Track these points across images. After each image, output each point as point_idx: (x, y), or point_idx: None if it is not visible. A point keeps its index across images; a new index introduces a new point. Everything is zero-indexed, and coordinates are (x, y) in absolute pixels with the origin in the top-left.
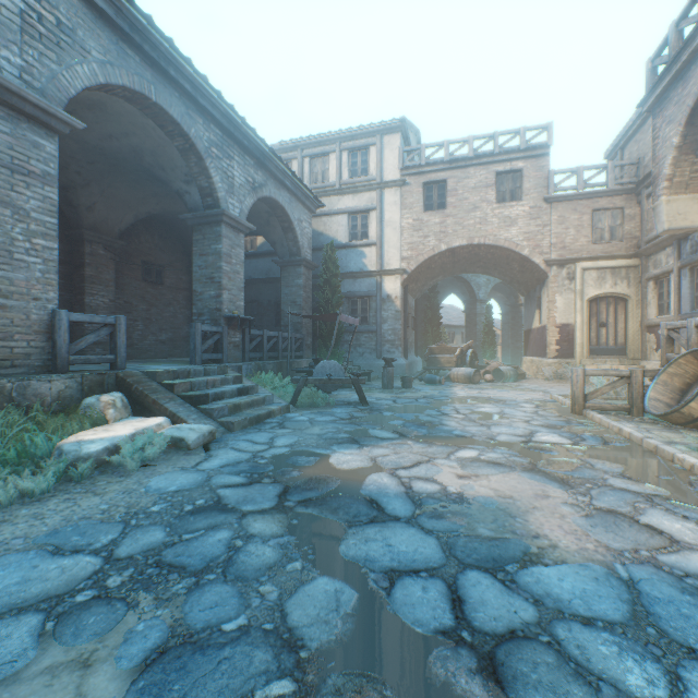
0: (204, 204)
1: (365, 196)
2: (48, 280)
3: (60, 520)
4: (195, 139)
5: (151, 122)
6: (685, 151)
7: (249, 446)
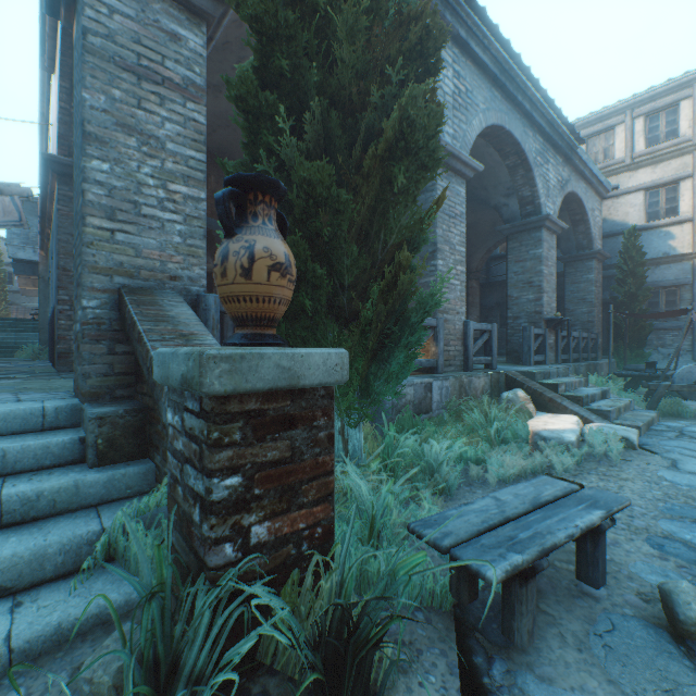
0: (521, 213)
1: (672, 164)
2: (461, 298)
3: (638, 497)
4: (527, 153)
5: (490, 150)
6: None
7: None
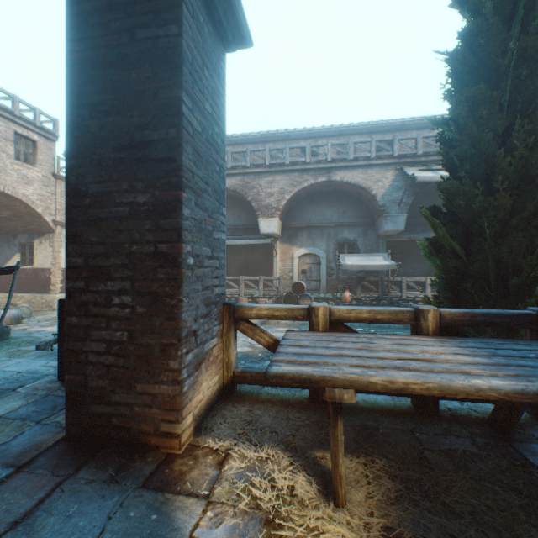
0: None
1: None
2: None
3: None
4: None
5: None
6: None
7: None
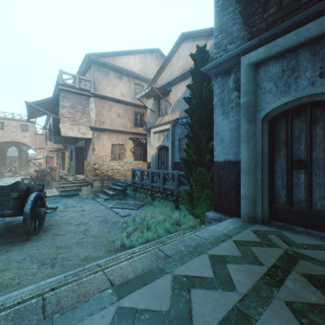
0: None
1: None
2: None
3: None
4: None
5: None
6: (47, 140)
7: None
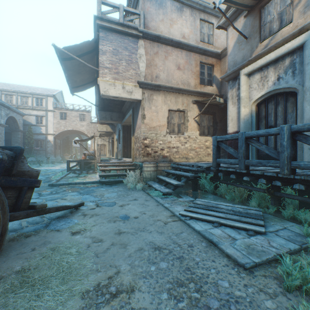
0: None
1: (42, 112)
2: None
3: None
4: None
5: None
6: None
7: None
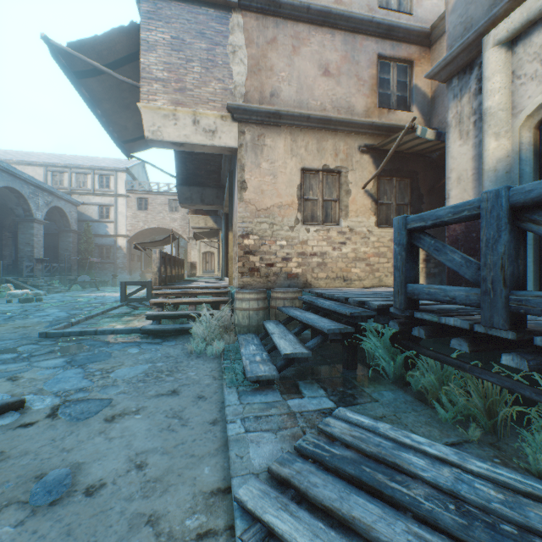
0: (25, 214)
1: (109, 199)
2: None
3: None
4: (25, 194)
5: (6, 189)
6: None
7: (59, 295)
